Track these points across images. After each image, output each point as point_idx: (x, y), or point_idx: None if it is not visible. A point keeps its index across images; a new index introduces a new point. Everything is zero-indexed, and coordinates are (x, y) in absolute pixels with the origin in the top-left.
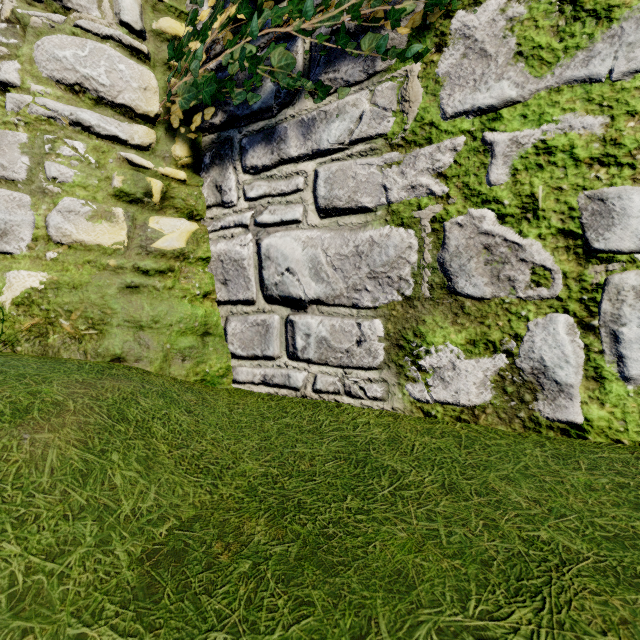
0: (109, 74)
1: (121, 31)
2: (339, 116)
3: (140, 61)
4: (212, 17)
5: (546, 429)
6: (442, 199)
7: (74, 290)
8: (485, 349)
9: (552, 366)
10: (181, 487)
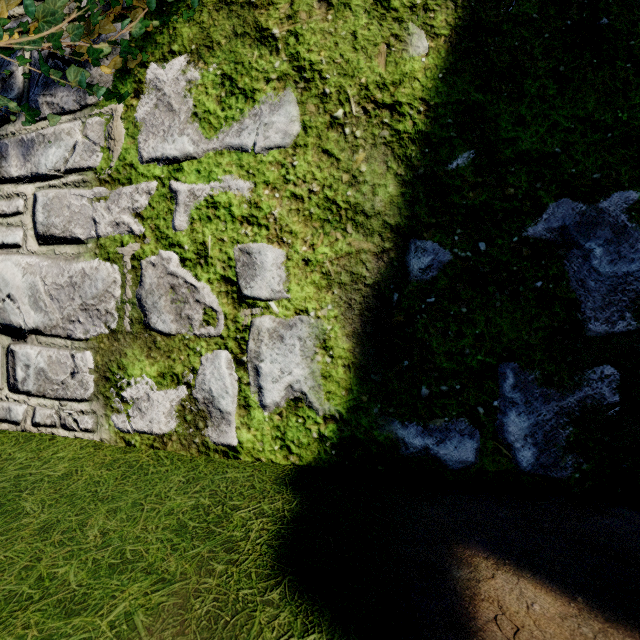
0: None
1: None
2: (56, 142)
3: None
4: None
5: (213, 452)
6: (140, 238)
7: None
8: (172, 381)
9: (218, 396)
10: None
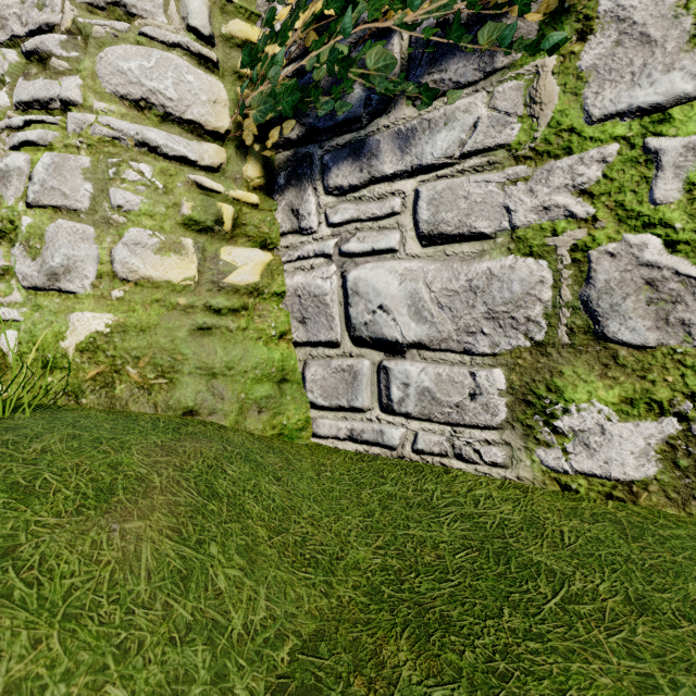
0: (176, 87)
1: (188, 37)
2: (446, 124)
3: (208, 71)
4: (293, 15)
5: None
6: (586, 222)
7: (142, 333)
8: (647, 410)
9: None
10: (292, 588)
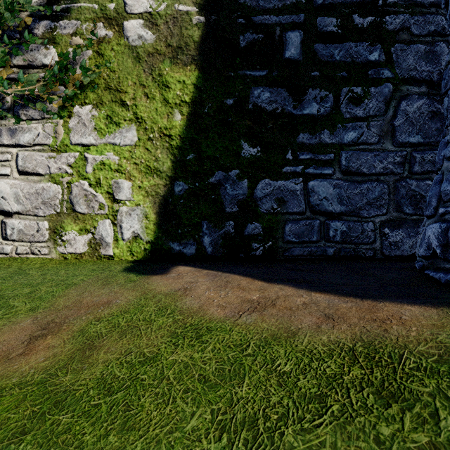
0: None
1: None
2: (29, 131)
3: None
4: None
5: (103, 258)
6: (71, 175)
7: None
8: (85, 232)
9: (105, 237)
10: None
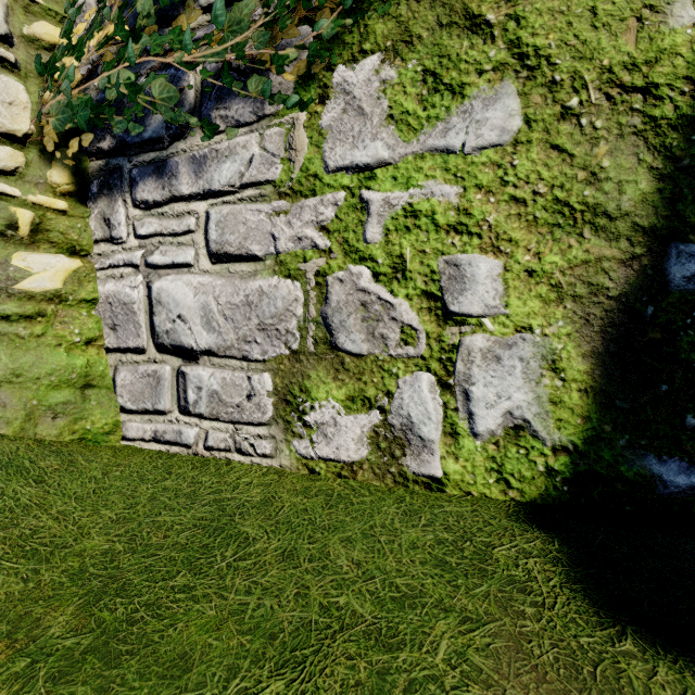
0: None
1: None
2: (230, 157)
3: (6, 70)
4: (89, 33)
5: (413, 483)
6: (325, 253)
7: None
8: (362, 405)
9: (418, 422)
10: None
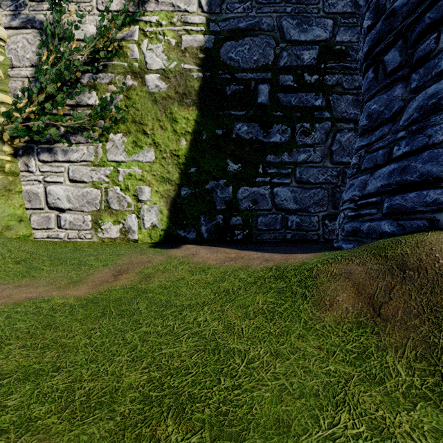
0: None
1: None
2: (77, 151)
3: None
4: (25, 107)
5: (131, 241)
6: (107, 183)
7: None
8: (118, 223)
9: (132, 226)
10: (21, 254)
